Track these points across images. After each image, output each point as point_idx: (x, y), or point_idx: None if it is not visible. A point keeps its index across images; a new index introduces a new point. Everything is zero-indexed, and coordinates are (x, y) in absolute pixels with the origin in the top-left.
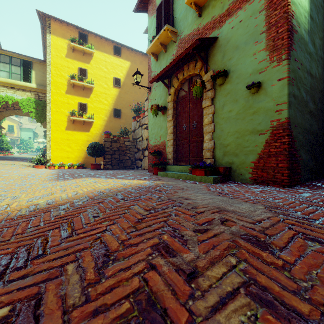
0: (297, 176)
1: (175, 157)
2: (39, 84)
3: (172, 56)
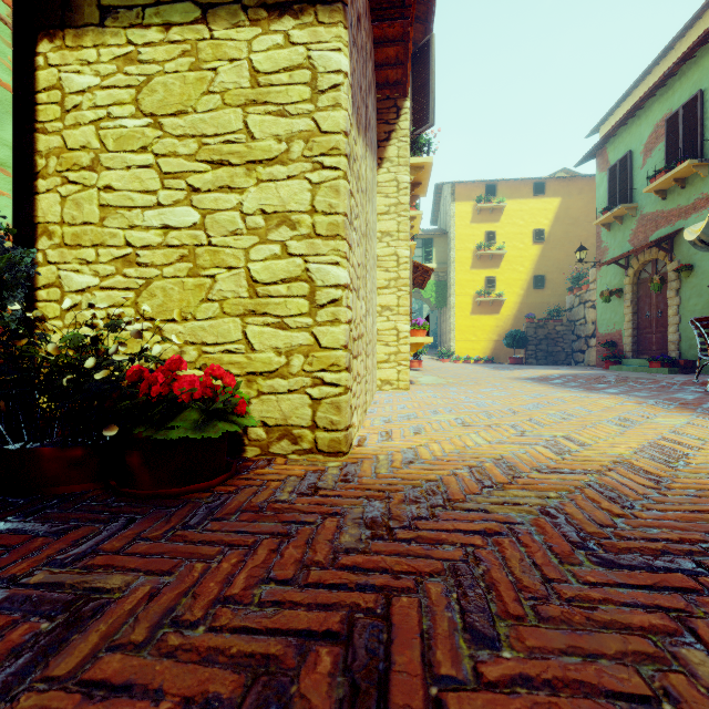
0: None
1: (635, 349)
2: (439, 262)
3: (630, 232)
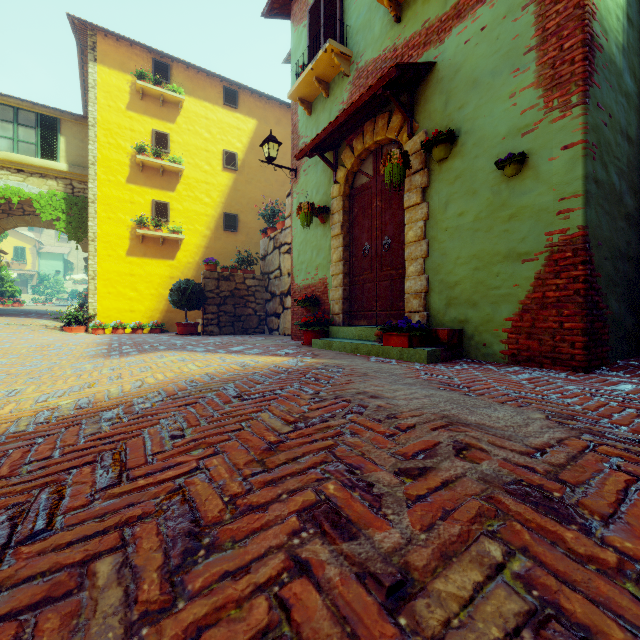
0: (603, 349)
1: (347, 310)
2: (74, 163)
3: (341, 105)
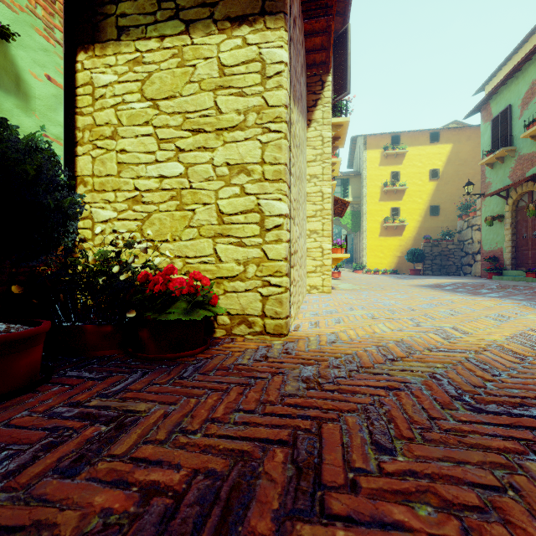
0: None
1: (514, 263)
2: (354, 196)
3: (510, 169)
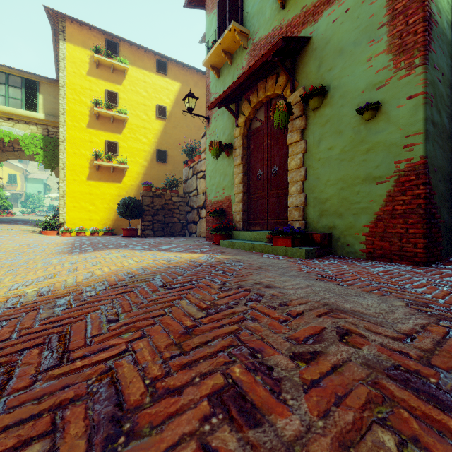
0: (438, 248)
1: (245, 219)
2: (49, 114)
3: (241, 70)
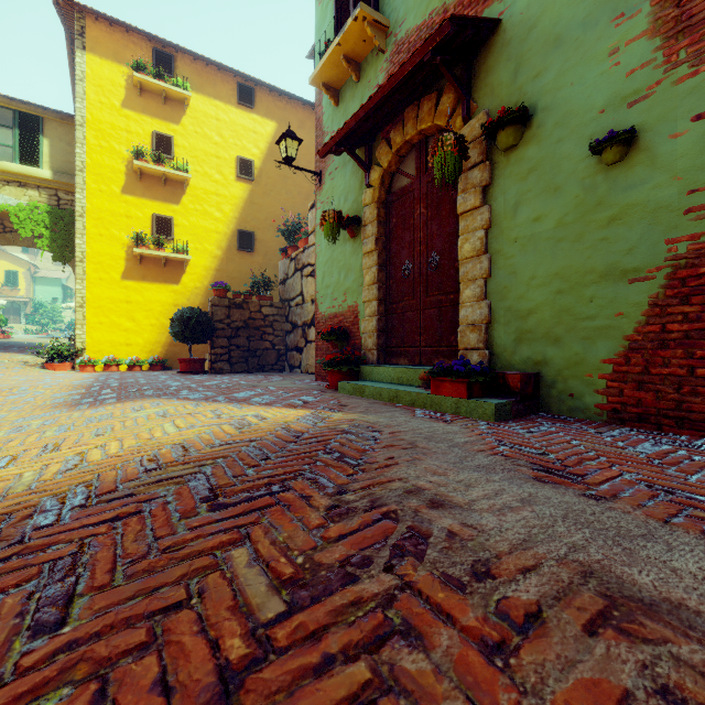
0: None
1: (383, 345)
2: (60, 170)
3: (375, 90)
